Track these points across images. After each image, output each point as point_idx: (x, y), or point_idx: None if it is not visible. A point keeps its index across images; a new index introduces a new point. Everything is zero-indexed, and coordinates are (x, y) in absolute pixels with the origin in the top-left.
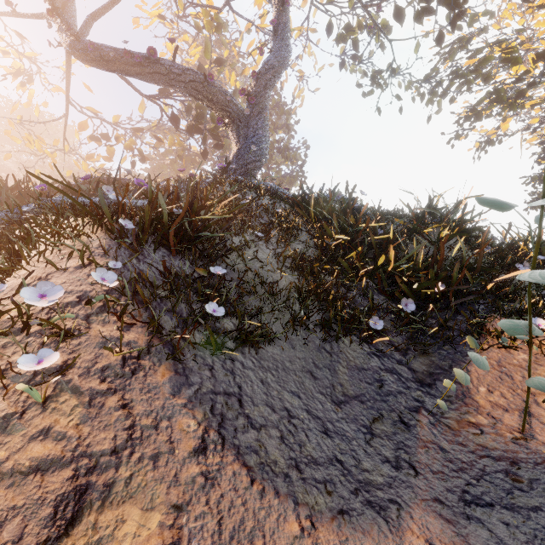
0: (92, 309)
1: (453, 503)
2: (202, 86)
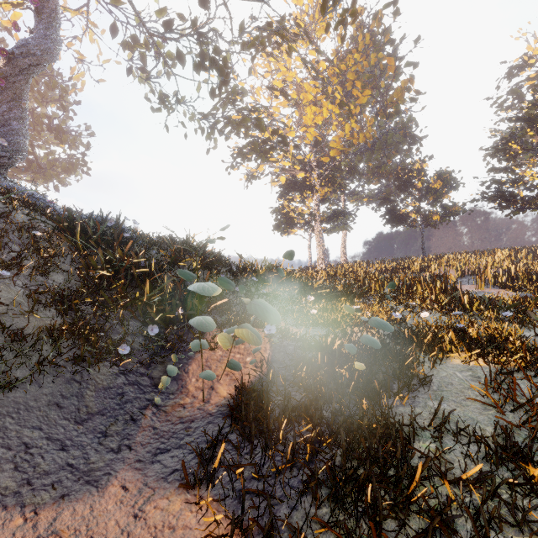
0: None
1: (147, 459)
2: None
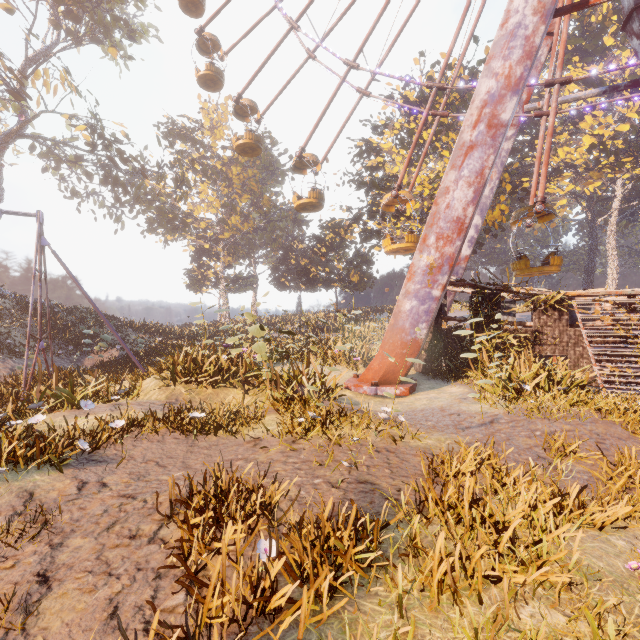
0: None
1: None
2: None
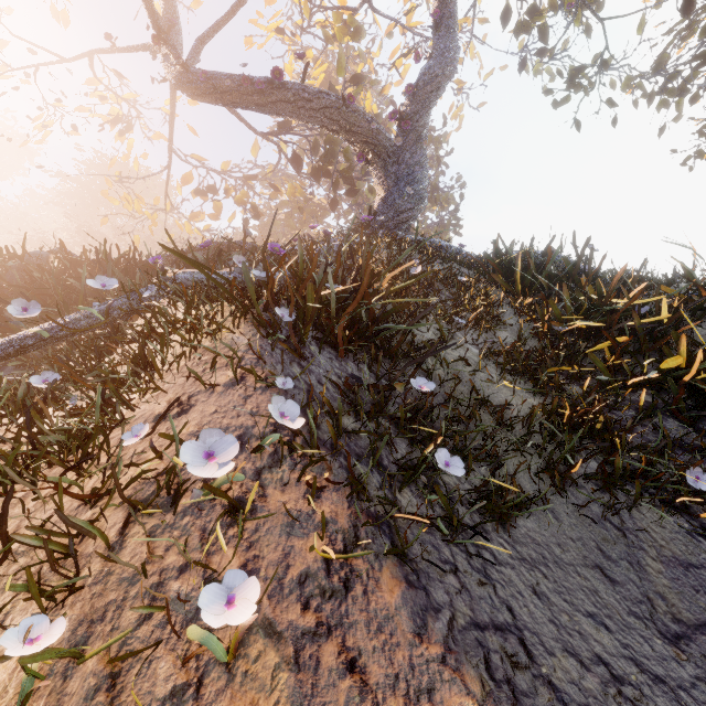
0: (261, 459)
1: None
2: (338, 113)
